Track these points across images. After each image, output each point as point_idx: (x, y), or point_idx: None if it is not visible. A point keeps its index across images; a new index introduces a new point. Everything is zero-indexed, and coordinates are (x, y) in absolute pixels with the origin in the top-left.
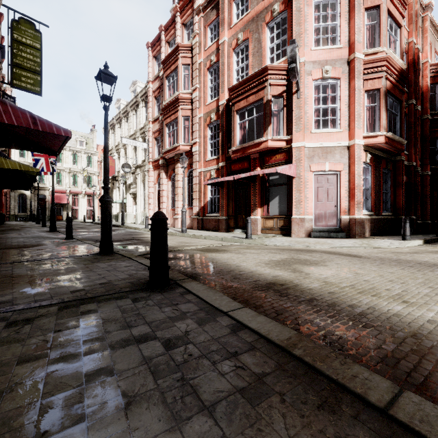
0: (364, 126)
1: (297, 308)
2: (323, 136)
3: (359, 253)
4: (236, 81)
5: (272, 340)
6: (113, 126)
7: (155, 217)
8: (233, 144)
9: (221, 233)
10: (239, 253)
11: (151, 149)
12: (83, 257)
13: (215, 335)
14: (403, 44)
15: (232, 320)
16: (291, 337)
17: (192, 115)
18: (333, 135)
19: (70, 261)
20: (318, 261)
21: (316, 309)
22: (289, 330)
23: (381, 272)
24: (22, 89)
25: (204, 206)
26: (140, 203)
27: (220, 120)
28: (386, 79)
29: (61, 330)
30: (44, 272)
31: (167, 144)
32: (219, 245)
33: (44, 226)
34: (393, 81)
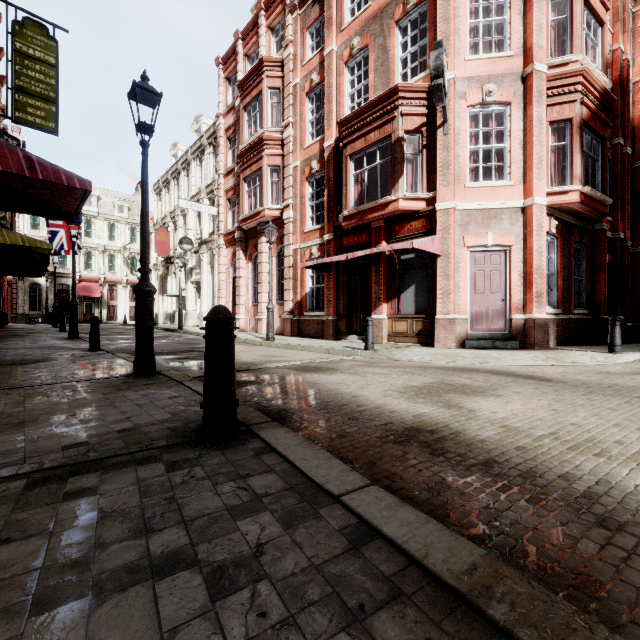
0: (547, 177)
1: (466, 482)
2: (484, 192)
3: (546, 374)
4: (349, 110)
5: (437, 573)
6: (168, 183)
7: (211, 317)
8: (344, 207)
9: (327, 342)
10: (355, 374)
11: (223, 216)
12: (106, 381)
13: (317, 554)
14: (606, 52)
15: (350, 516)
16: (477, 566)
17: (283, 164)
18: (499, 190)
19: (82, 388)
20: (484, 388)
21: (502, 484)
22: (467, 545)
23: (595, 408)
24: (29, 126)
25: (302, 300)
26: (207, 297)
27: (325, 170)
28: (581, 103)
29: (10, 538)
30: (32, 407)
31: (246, 208)
32: (324, 360)
33: (63, 330)
34: (593, 108)
